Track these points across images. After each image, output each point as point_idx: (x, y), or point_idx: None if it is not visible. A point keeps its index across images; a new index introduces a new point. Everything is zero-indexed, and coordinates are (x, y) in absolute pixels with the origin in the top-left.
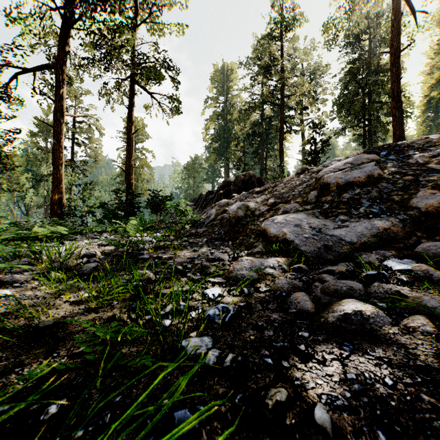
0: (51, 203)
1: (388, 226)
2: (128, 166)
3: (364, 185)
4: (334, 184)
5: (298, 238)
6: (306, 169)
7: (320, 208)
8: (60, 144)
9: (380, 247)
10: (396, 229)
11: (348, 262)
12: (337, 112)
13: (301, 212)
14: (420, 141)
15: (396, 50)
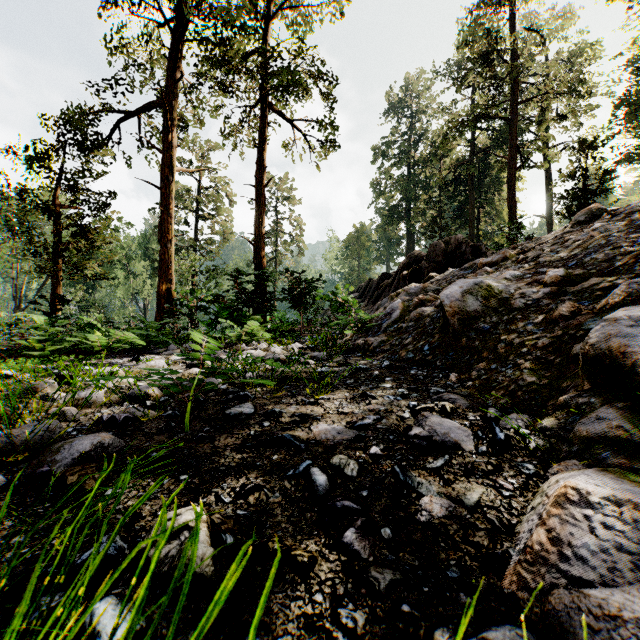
0: (157, 297)
1: None
2: (258, 236)
3: None
4: None
5: None
6: (601, 211)
7: None
8: (169, 212)
9: None
10: None
11: None
12: (629, 117)
13: None
14: None
15: None
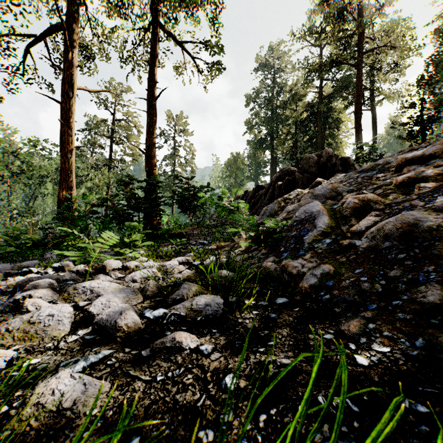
0: (57, 202)
1: None
2: (149, 145)
3: None
4: None
5: None
6: None
7: None
8: (70, 125)
9: None
10: None
11: None
12: None
13: None
14: None
15: None
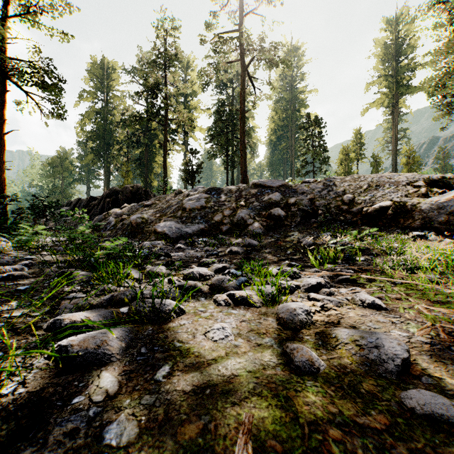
0: None
1: (204, 227)
2: (0, 167)
3: (200, 209)
4: (188, 208)
5: (170, 232)
6: (181, 191)
7: (181, 219)
8: None
9: (200, 235)
10: (206, 228)
11: (184, 238)
12: (210, 141)
13: (173, 221)
14: (227, 189)
15: (243, 111)
